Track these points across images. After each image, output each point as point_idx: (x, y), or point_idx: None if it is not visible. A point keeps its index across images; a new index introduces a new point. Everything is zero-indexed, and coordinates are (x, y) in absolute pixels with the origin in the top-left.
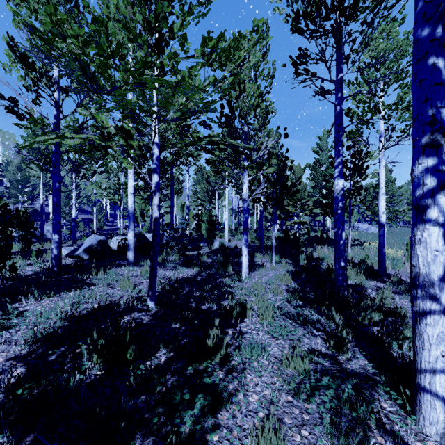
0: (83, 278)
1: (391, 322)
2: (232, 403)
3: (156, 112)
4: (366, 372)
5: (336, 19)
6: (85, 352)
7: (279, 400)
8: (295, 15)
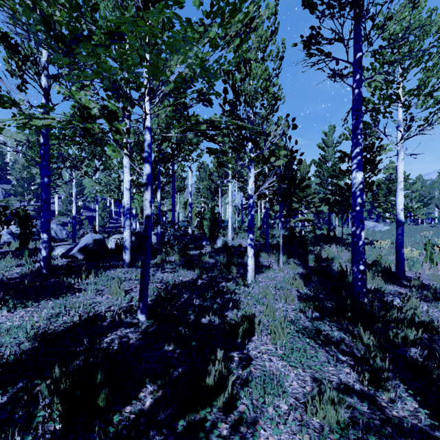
0: (70, 282)
1: (429, 341)
2: None
3: (144, 85)
4: (420, 423)
5: None
6: (46, 392)
7: None
8: None
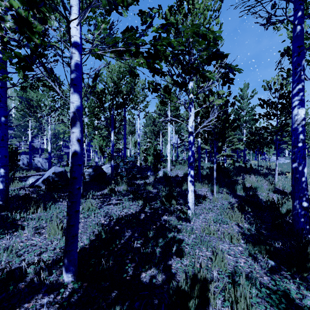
0: (16, 218)
1: None
2: None
3: None
4: None
5: None
6: None
7: None
8: None
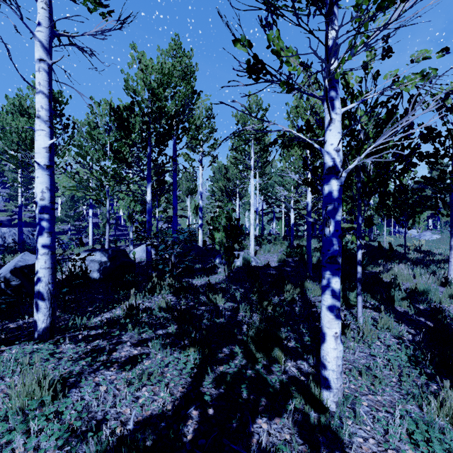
0: None
1: None
2: None
3: None
4: None
5: None
6: None
7: None
8: None
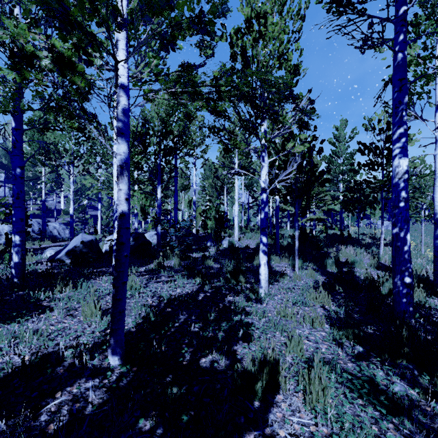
0: (39, 297)
1: None
2: None
3: None
4: None
5: None
6: None
7: None
8: None
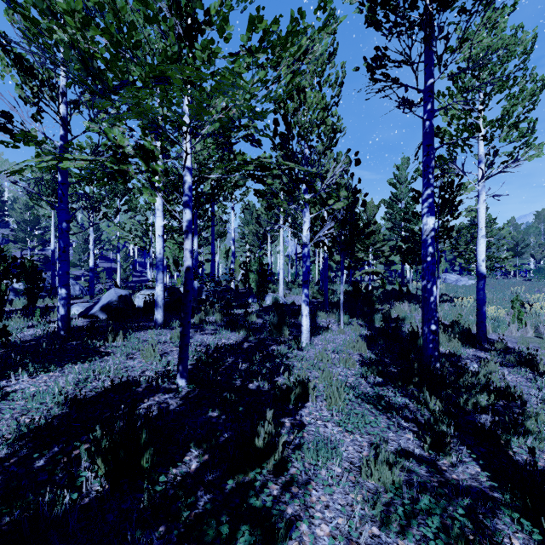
0: (95, 345)
1: (503, 408)
2: (291, 539)
3: (186, 124)
4: (480, 485)
5: (426, 4)
6: (86, 455)
7: (360, 534)
8: (372, 3)
